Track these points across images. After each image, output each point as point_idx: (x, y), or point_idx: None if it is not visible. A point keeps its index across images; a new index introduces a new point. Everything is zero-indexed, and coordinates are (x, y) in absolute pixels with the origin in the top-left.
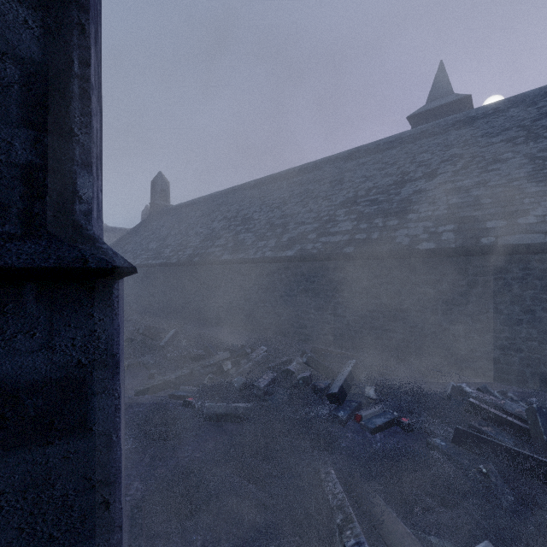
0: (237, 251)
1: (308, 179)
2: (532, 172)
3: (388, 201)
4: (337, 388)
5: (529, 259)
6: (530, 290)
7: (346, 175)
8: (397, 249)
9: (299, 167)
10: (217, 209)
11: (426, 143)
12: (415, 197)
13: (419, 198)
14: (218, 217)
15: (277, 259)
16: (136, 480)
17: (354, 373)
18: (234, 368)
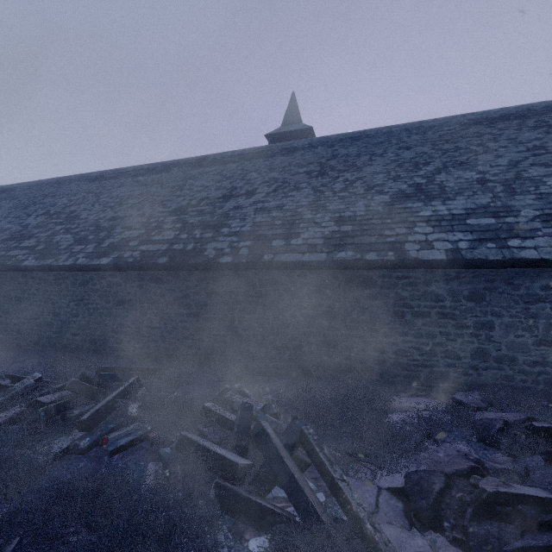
0: (45, 256)
1: (154, 180)
2: (312, 202)
3: (212, 213)
4: (89, 413)
5: (294, 274)
6: (294, 299)
7: (188, 182)
8: (203, 262)
9: (148, 166)
10: (40, 201)
11: (258, 163)
12: (233, 213)
13: (235, 214)
14: (37, 211)
15: (89, 267)
16: None
17: (129, 391)
18: None
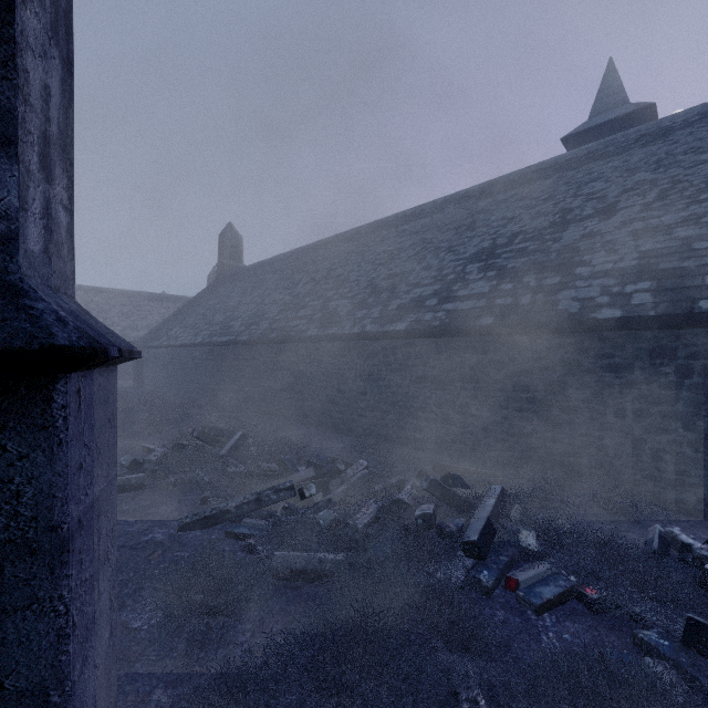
0: (327, 324)
1: (425, 225)
2: None
3: (543, 250)
4: (476, 533)
5: None
6: None
7: (478, 218)
8: (561, 320)
9: (412, 211)
10: (302, 269)
11: (595, 168)
12: (585, 244)
13: (591, 245)
14: (303, 279)
15: (382, 335)
16: (159, 686)
17: (500, 506)
18: (320, 493)
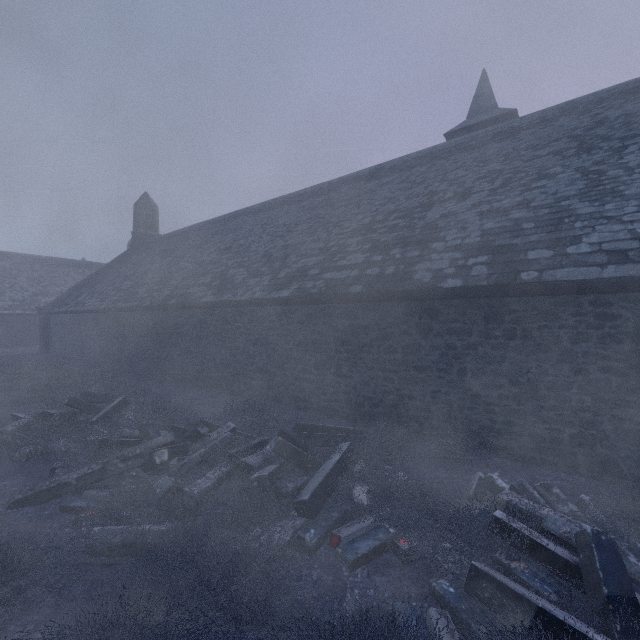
0: (222, 291)
1: (321, 202)
2: (585, 189)
3: (410, 227)
4: (309, 492)
5: (581, 301)
6: (582, 342)
7: (365, 197)
8: (415, 288)
9: (312, 188)
10: (210, 239)
11: (460, 158)
12: (443, 222)
13: (447, 223)
14: (209, 249)
15: (268, 301)
16: None
17: (344, 462)
18: (176, 459)
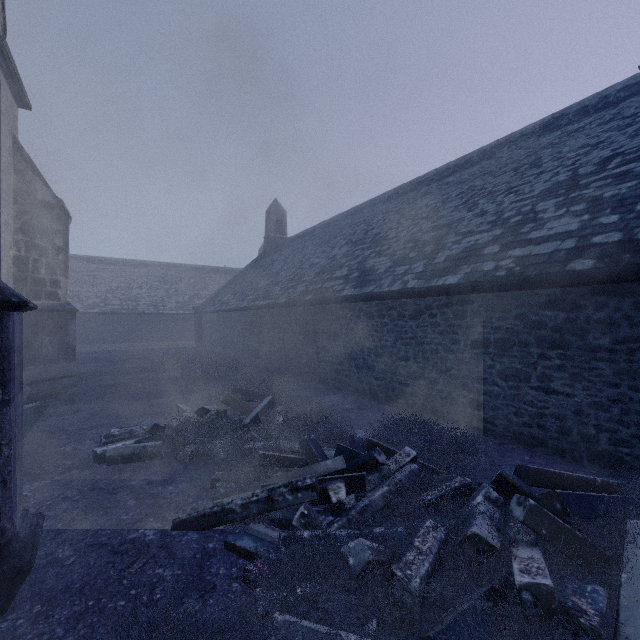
0: (363, 283)
1: (473, 173)
2: None
3: None
4: None
5: None
6: None
7: (544, 153)
8: None
9: (456, 162)
10: (339, 234)
11: None
12: None
13: None
14: (339, 242)
15: (428, 290)
16: None
17: None
18: (352, 496)
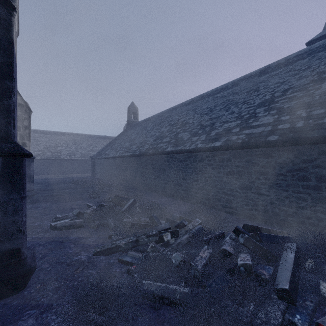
0: (177, 145)
1: (228, 92)
2: None
3: (308, 95)
4: (286, 282)
5: None
6: None
7: (261, 85)
8: None
9: (221, 87)
10: (165, 120)
11: None
12: None
13: None
14: (165, 124)
15: (207, 149)
16: None
17: (297, 259)
18: (173, 239)
